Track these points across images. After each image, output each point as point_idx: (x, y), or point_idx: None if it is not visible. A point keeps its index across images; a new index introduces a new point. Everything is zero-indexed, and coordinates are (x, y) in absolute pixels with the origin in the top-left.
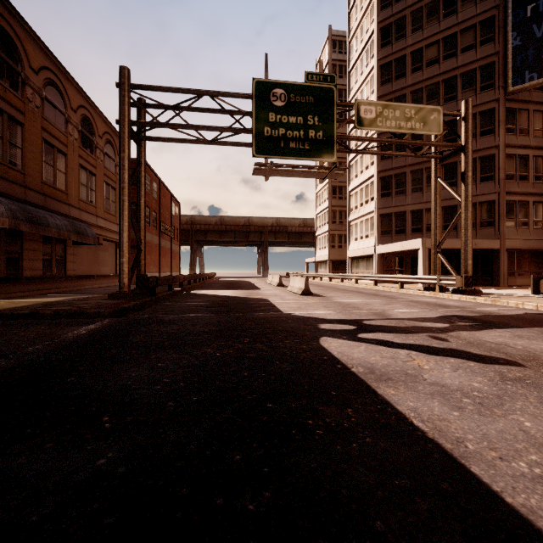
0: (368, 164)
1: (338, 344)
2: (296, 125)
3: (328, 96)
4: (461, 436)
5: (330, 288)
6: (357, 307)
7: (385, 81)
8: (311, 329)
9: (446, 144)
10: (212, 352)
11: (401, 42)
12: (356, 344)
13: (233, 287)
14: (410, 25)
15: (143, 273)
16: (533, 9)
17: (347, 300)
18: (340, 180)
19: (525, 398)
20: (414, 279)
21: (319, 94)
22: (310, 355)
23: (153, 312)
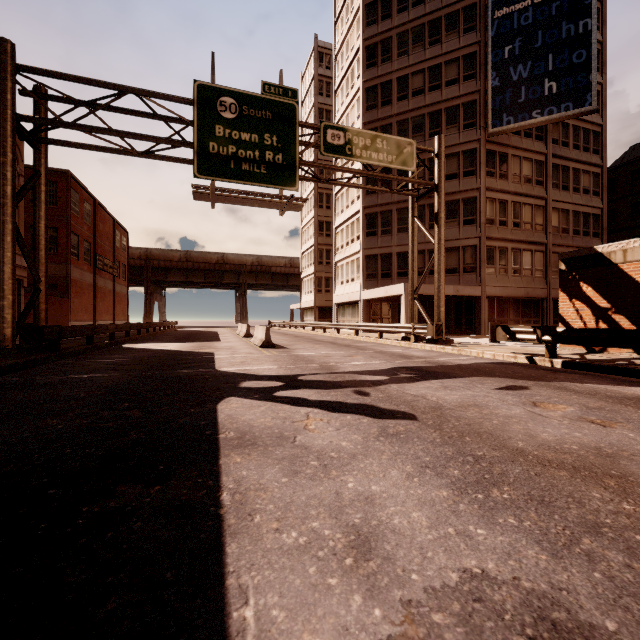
0: (354, 198)
1: (237, 405)
2: (250, 143)
3: (289, 113)
4: (260, 507)
5: (306, 338)
6: (311, 360)
7: (371, 106)
8: (226, 388)
9: (420, 181)
10: (54, 424)
11: (387, 66)
12: (261, 403)
13: (188, 339)
14: (396, 47)
15: (43, 321)
16: (510, 51)
17: (309, 353)
18: (328, 214)
19: (380, 455)
20: (392, 328)
21: (278, 110)
22: (187, 421)
23: (33, 374)
